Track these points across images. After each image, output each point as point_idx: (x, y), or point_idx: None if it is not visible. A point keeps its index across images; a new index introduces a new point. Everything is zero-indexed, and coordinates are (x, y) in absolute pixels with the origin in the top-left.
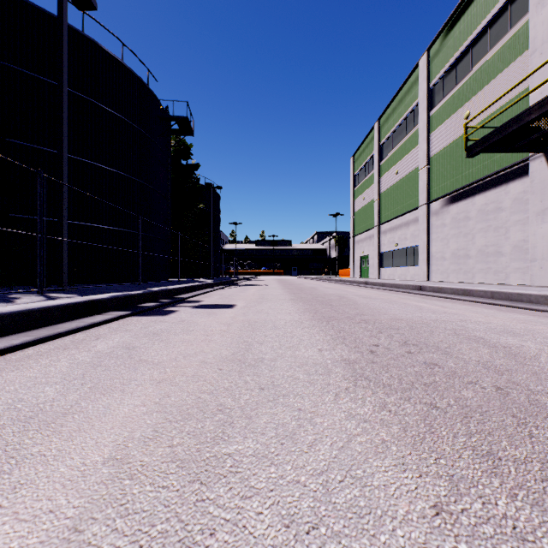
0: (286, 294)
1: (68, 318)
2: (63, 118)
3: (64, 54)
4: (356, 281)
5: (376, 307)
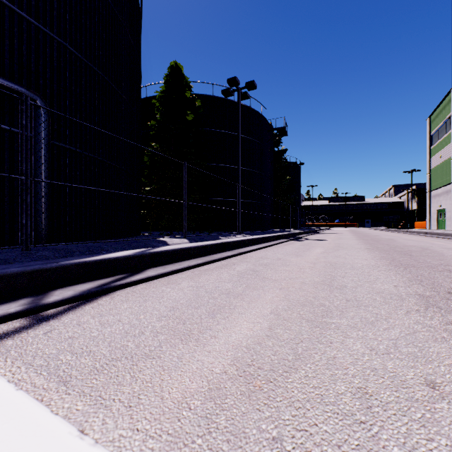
0: (354, 237)
1: (276, 239)
2: (239, 156)
3: (240, 127)
4: (418, 231)
5: (403, 242)
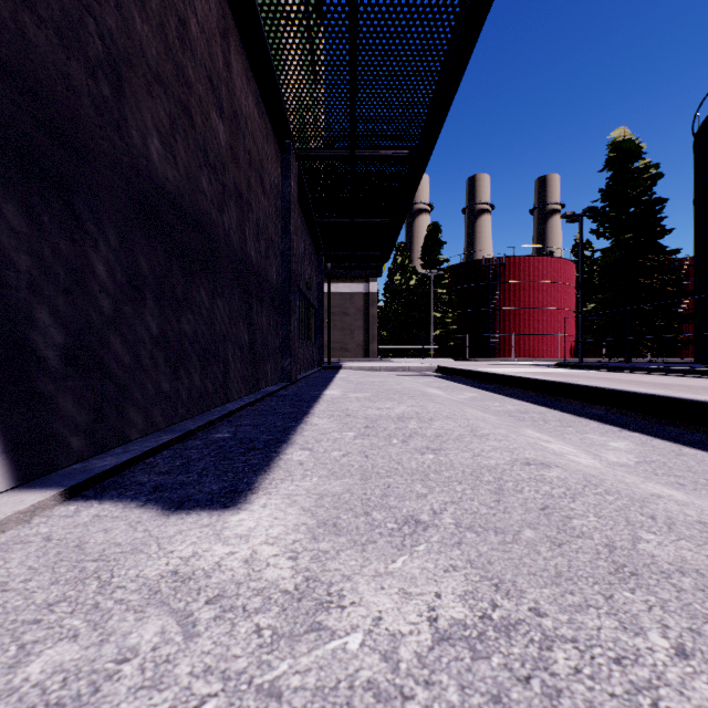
0: None
1: None
2: None
3: None
4: None
5: None
